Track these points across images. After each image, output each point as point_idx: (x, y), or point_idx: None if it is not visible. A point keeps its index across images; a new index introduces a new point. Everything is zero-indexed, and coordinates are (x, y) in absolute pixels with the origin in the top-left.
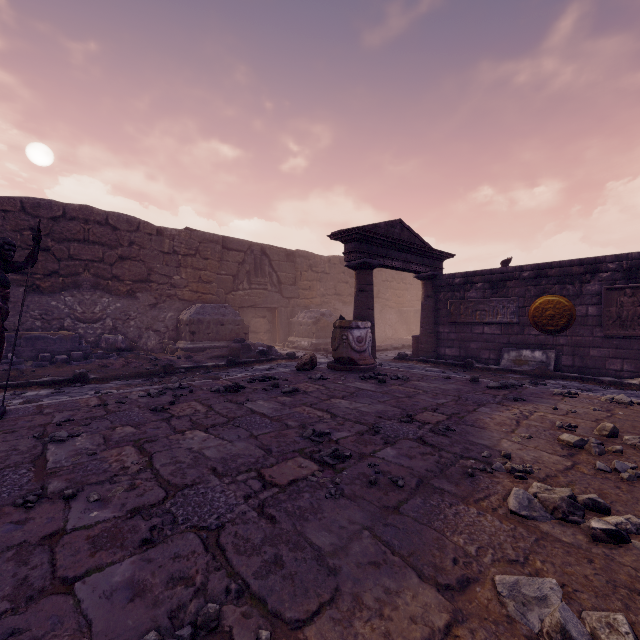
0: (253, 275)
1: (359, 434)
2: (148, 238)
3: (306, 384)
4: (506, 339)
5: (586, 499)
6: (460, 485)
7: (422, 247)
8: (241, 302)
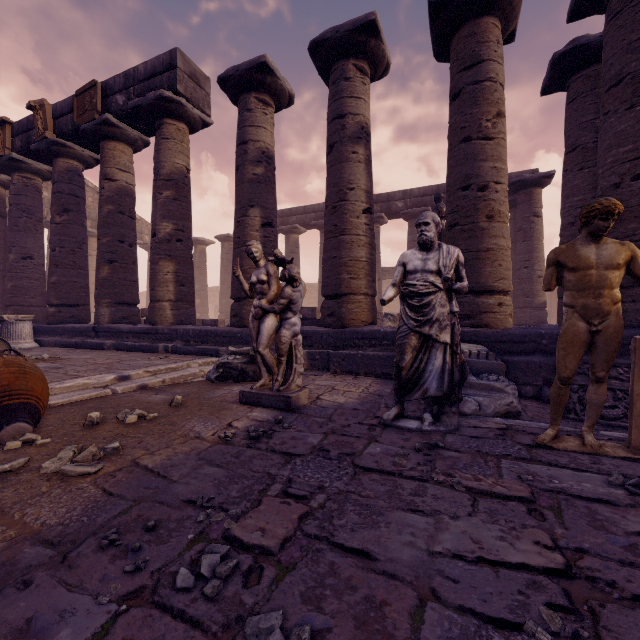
0: None
1: None
2: None
3: None
4: None
5: None
6: (4, 560)
7: None
8: None
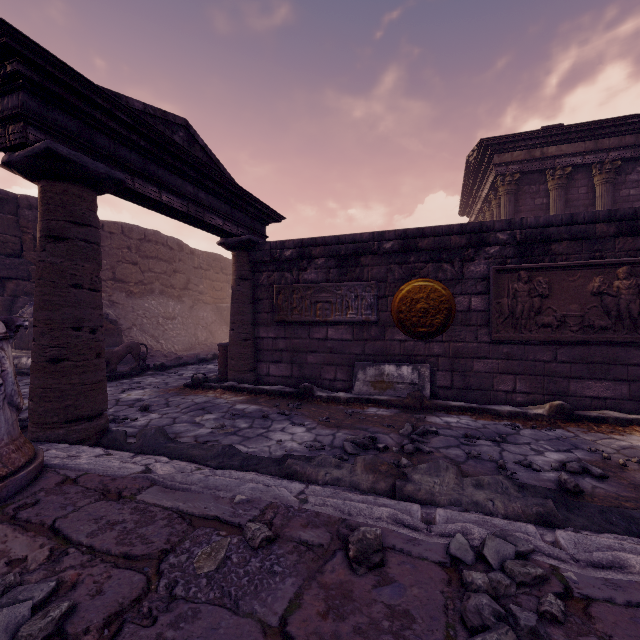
0: None
1: None
2: None
3: None
4: (360, 348)
5: None
6: None
7: (229, 182)
8: None
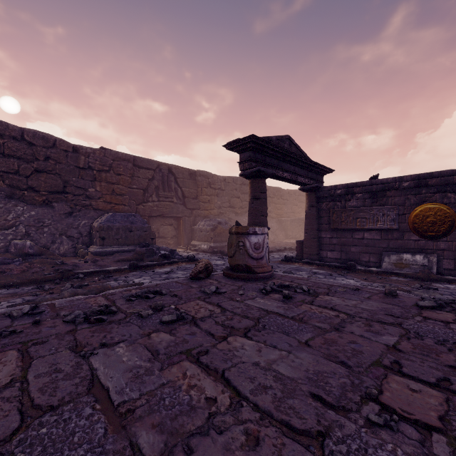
0: (161, 190)
1: None
2: (64, 154)
3: (197, 303)
4: (386, 244)
5: None
6: None
7: (308, 161)
8: (150, 212)
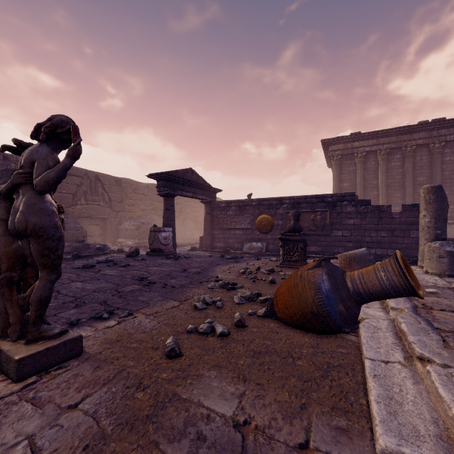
0: (89, 194)
1: (161, 277)
2: None
3: (133, 262)
4: (246, 237)
5: (232, 283)
6: (196, 285)
7: (204, 185)
8: (79, 214)
